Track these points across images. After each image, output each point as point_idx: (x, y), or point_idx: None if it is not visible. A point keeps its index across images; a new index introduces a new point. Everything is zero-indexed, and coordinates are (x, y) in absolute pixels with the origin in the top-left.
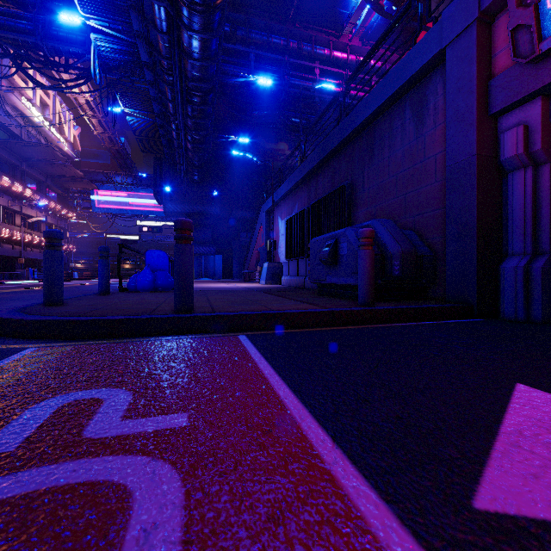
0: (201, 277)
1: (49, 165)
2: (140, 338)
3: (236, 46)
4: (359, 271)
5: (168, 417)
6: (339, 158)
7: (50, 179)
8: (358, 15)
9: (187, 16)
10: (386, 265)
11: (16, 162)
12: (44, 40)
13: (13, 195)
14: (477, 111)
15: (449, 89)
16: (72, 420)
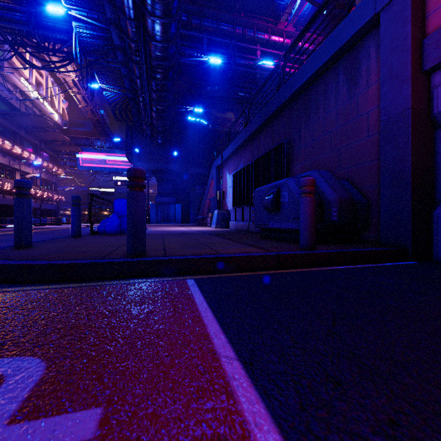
0: (163, 222)
1: (42, 132)
2: (91, 283)
3: (192, 33)
4: (301, 217)
5: (72, 419)
6: (278, 120)
7: (43, 143)
8: (292, 8)
9: (150, 4)
10: (325, 211)
11: (16, 129)
12: (35, 28)
13: (14, 156)
14: (411, 67)
15: (383, 49)
16: None
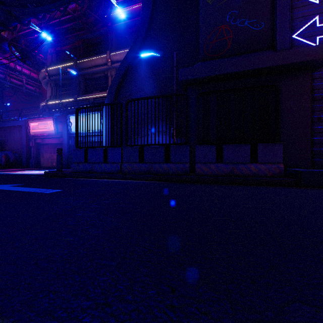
0: None
1: None
2: None
3: None
4: (2, 161)
5: None
6: (0, 130)
7: None
8: None
9: None
10: (10, 160)
11: None
12: None
13: None
14: (26, 138)
15: (23, 132)
16: None
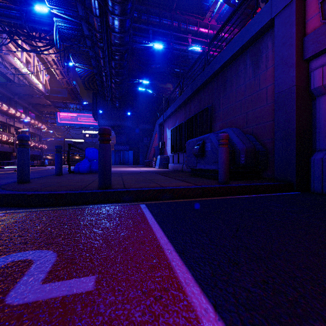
0: (120, 164)
1: (31, 98)
2: (75, 206)
3: (141, 25)
4: (219, 161)
5: (79, 281)
6: (204, 91)
7: (31, 106)
8: (214, 7)
9: (111, 6)
10: (236, 157)
11: (11, 96)
12: (26, 22)
13: (9, 115)
14: (296, 57)
15: (277, 44)
16: (2, 283)
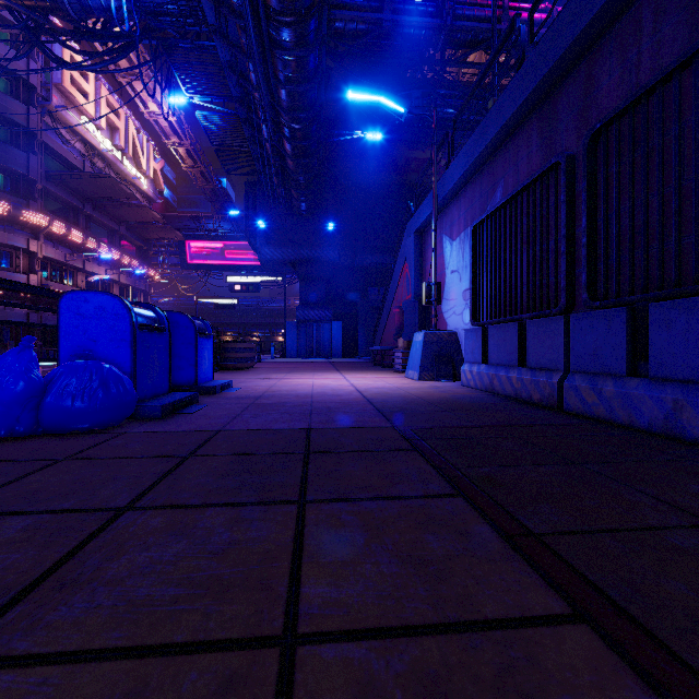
0: (310, 355)
1: (119, 207)
2: None
3: None
4: None
5: None
6: None
7: (125, 227)
8: None
9: None
10: None
11: (78, 204)
12: None
13: (73, 246)
14: None
15: None
16: None
